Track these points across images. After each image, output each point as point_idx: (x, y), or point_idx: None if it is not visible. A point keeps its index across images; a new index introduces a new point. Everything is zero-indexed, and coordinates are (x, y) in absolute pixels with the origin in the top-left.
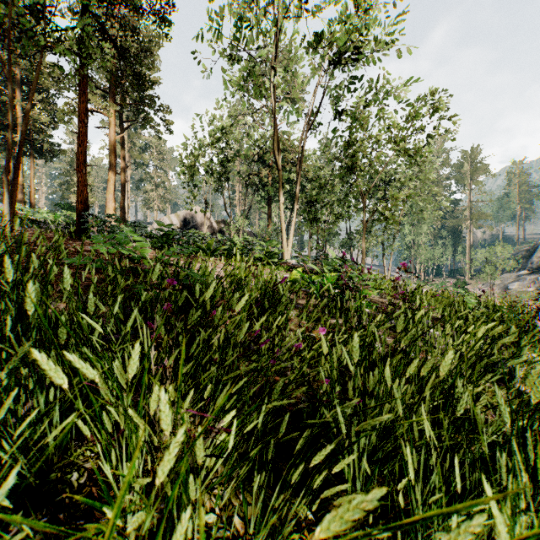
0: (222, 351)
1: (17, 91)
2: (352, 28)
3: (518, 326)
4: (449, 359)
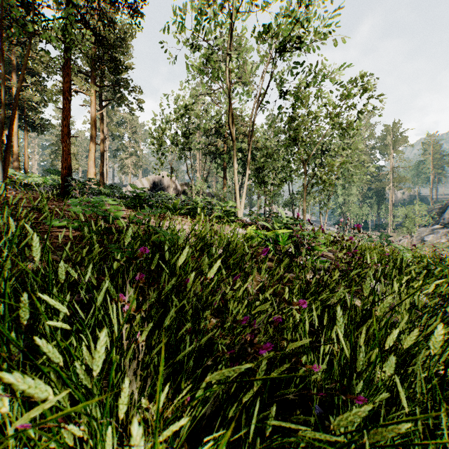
0: (195, 319)
1: (13, 75)
2: (295, 20)
3: (445, 276)
4: (438, 334)
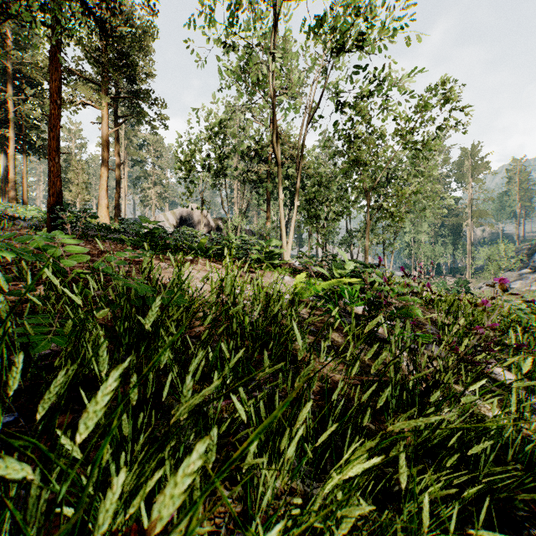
0: None
1: (9, 85)
2: (357, 10)
3: None
4: None
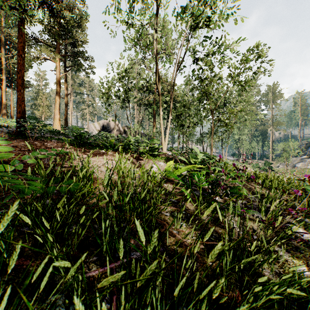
0: None
1: (2, 48)
2: (206, 2)
3: None
4: None
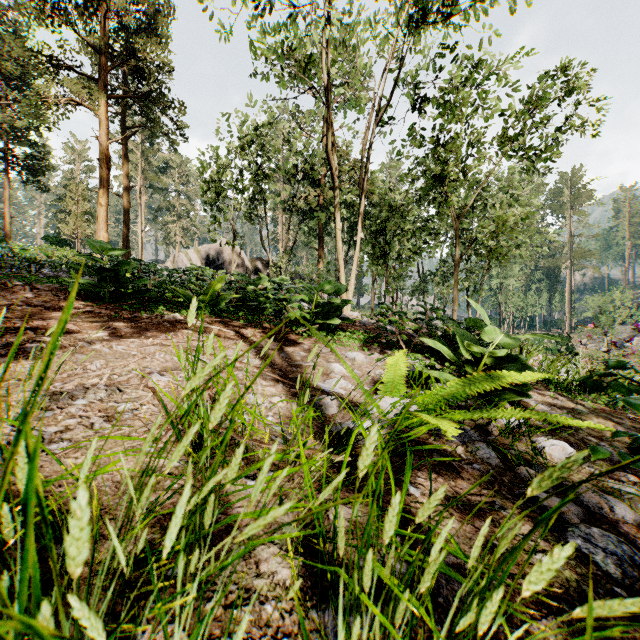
0: None
1: None
2: None
3: None
4: None
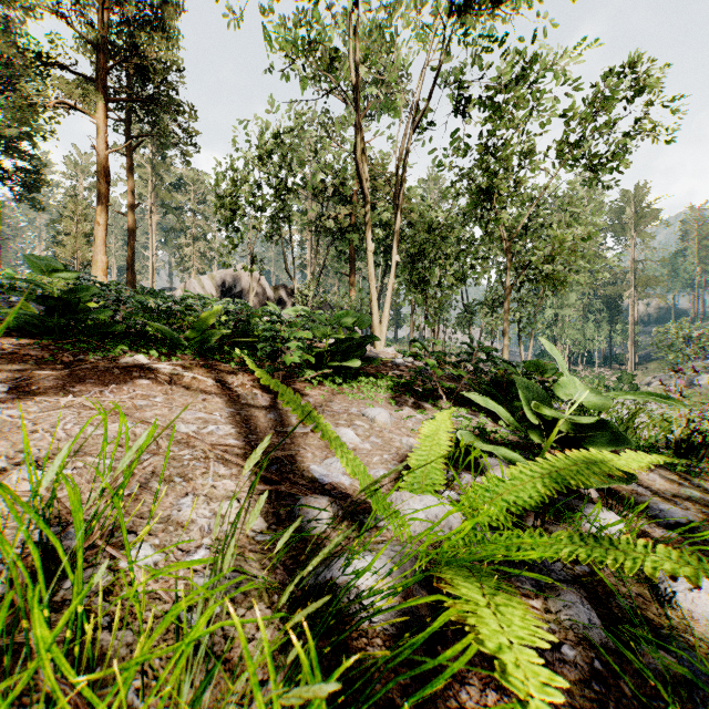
0: None
1: None
2: None
3: None
4: None
